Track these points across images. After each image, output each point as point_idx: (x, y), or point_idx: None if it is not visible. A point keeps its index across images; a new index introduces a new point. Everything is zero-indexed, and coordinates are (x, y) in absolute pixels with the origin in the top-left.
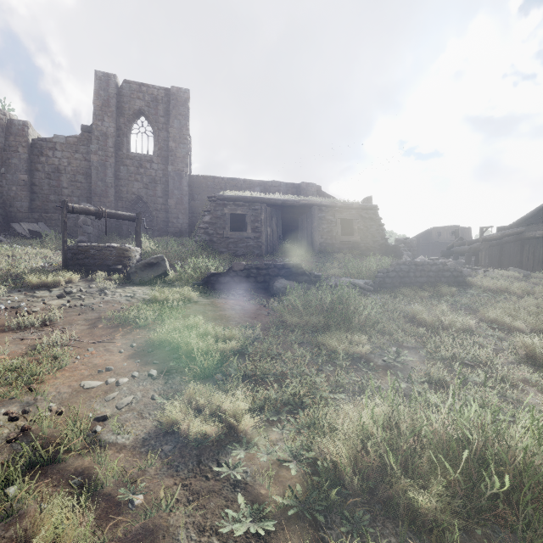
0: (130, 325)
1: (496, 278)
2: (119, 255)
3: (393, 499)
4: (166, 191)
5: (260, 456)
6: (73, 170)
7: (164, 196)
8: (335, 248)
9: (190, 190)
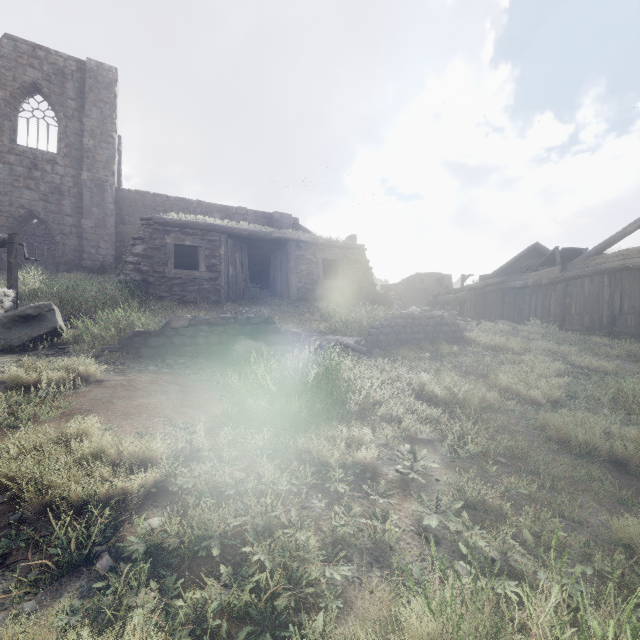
0: None
1: (490, 332)
2: None
3: None
4: (79, 207)
5: None
6: None
7: (75, 214)
8: (316, 294)
9: (118, 209)
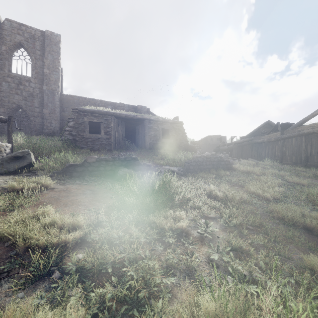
0: None
1: (245, 165)
2: None
3: None
4: (42, 103)
5: None
6: None
7: (40, 107)
8: (158, 146)
9: (61, 104)
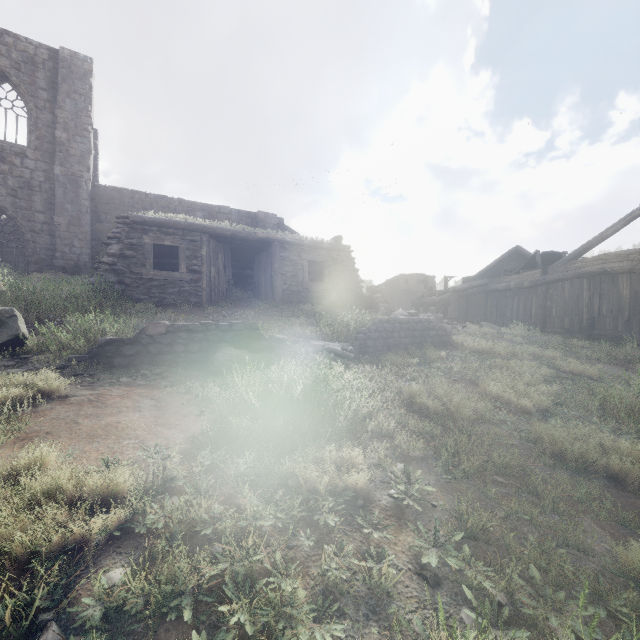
0: None
1: (476, 336)
2: None
3: None
4: (51, 203)
5: None
6: None
7: (47, 211)
8: (302, 297)
9: (94, 206)
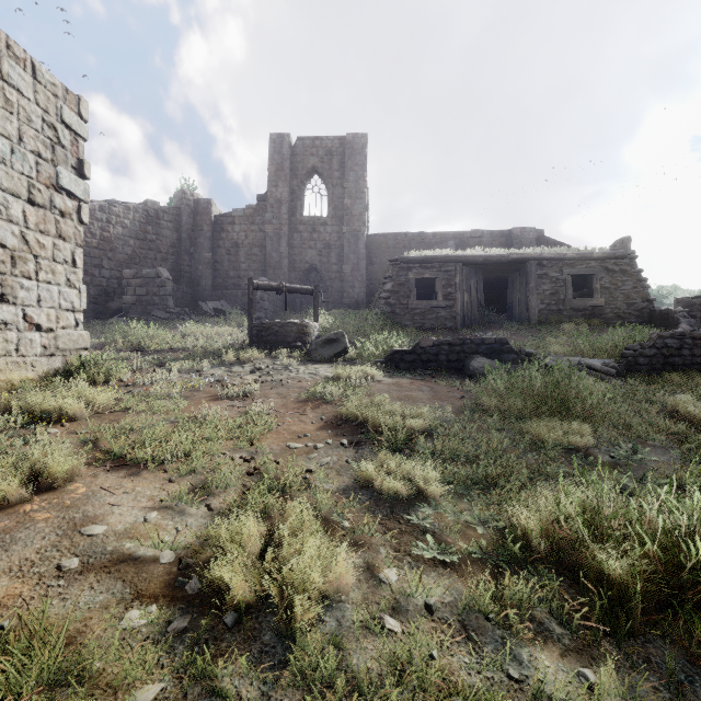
0: (317, 400)
1: None
2: (299, 332)
3: (582, 566)
4: (341, 256)
5: (448, 516)
6: (249, 244)
7: (338, 262)
8: (563, 316)
9: (367, 253)
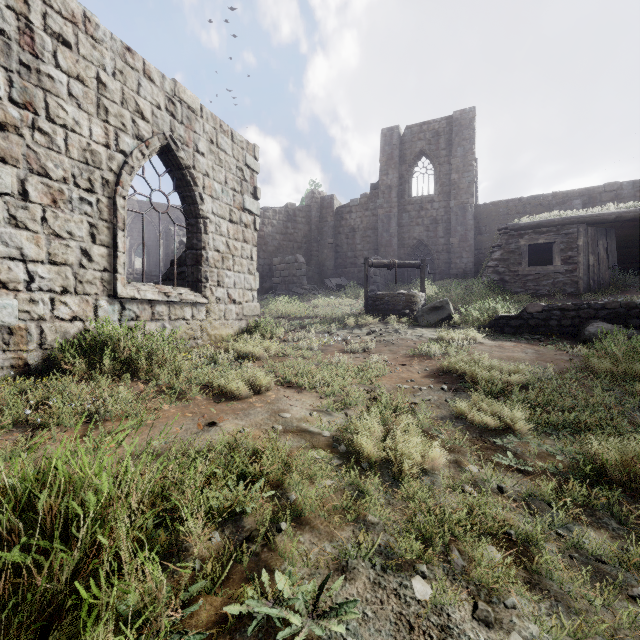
0: (422, 356)
1: None
2: (407, 301)
3: None
4: (448, 229)
5: (531, 444)
6: (364, 227)
7: (445, 235)
8: None
9: (476, 223)
